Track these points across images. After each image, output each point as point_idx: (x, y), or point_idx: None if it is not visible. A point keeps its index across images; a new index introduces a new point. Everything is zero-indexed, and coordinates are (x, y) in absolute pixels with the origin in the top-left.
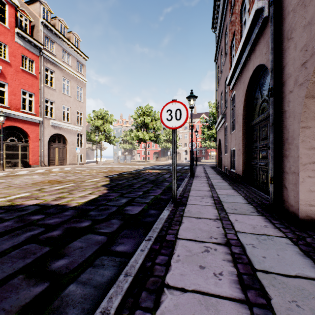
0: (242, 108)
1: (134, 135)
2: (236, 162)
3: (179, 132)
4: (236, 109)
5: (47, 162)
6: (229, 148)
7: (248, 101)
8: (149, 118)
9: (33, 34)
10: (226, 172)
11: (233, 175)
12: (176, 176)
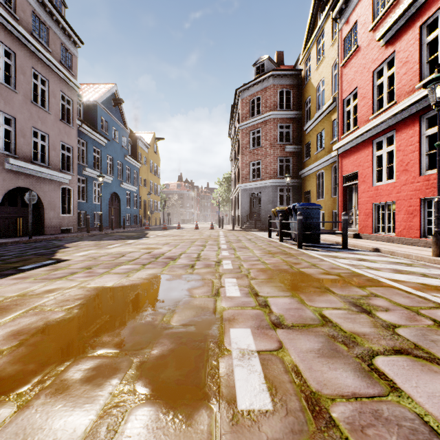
0: None
1: None
2: None
3: None
4: None
5: None
6: None
7: None
8: None
9: None
10: None
11: None
12: None
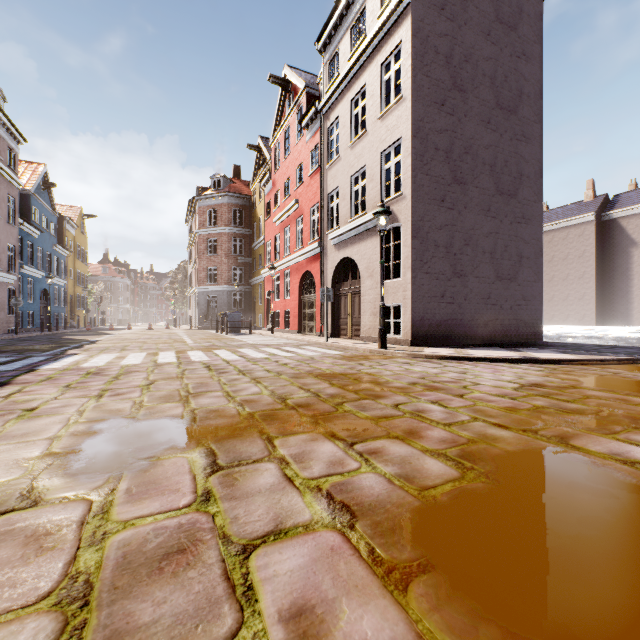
0: None
1: None
2: None
3: None
4: None
5: (331, 328)
6: None
7: None
8: None
9: None
10: None
11: None
12: None
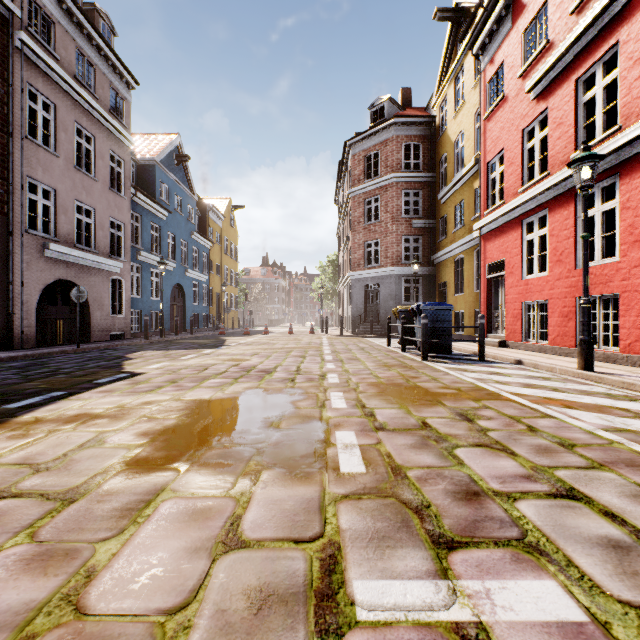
0: None
1: None
2: None
3: None
4: None
5: None
6: None
7: None
8: None
9: None
10: None
11: None
12: None
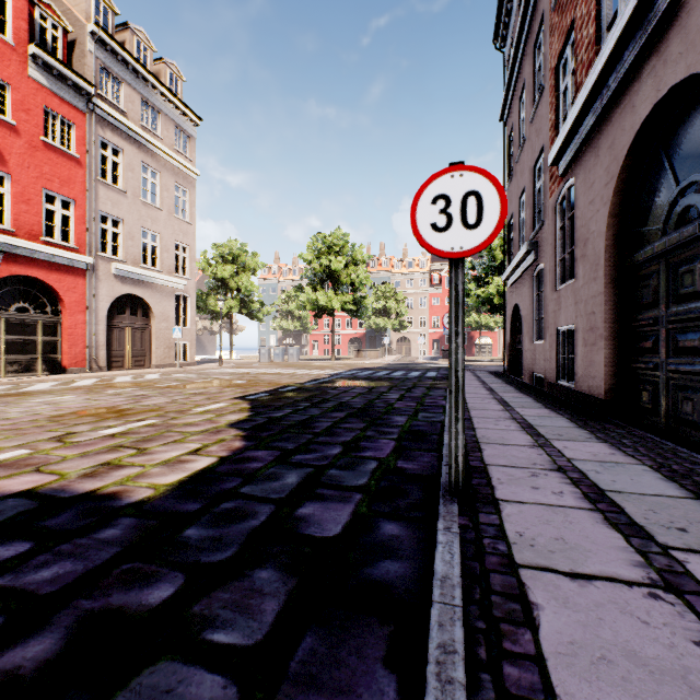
0: (607, 217)
1: (306, 298)
2: (581, 362)
3: (407, 292)
4: (577, 224)
5: (105, 362)
6: (552, 328)
7: (623, 198)
8: (342, 259)
9: (73, 61)
10: (540, 386)
11: (567, 397)
12: (418, 397)
